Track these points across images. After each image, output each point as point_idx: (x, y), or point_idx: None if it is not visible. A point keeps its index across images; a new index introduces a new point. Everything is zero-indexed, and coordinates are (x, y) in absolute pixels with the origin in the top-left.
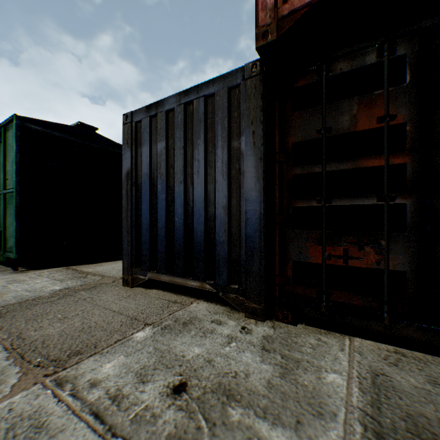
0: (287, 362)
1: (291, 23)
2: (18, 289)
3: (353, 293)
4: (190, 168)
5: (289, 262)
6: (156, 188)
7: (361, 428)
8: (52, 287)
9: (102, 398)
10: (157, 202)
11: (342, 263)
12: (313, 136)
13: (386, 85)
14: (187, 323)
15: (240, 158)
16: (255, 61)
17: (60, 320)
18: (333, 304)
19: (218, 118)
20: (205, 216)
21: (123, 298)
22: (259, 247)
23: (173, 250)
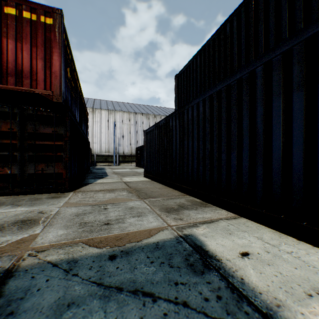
0: None
1: None
2: None
3: (1, 182)
4: None
5: None
6: None
7: None
8: None
9: None
10: None
11: None
12: None
13: (11, 119)
14: None
15: None
16: None
17: None
18: None
19: None
20: None
21: None
22: None
23: None
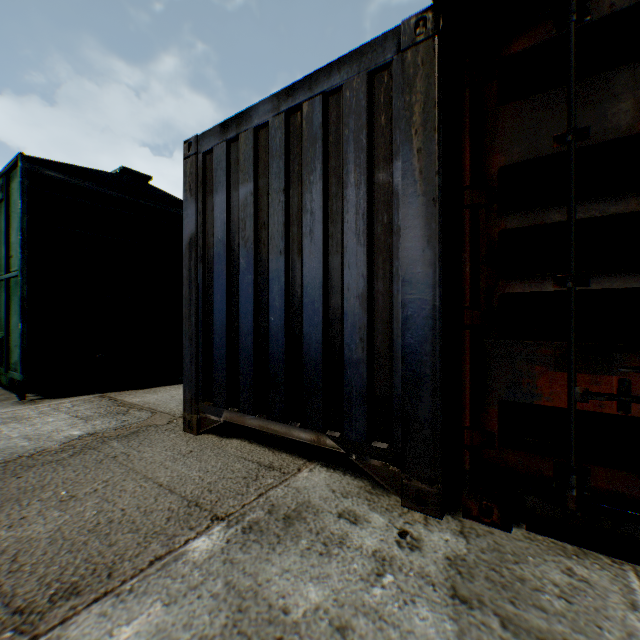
0: None
1: None
2: (12, 435)
3: None
4: (296, 227)
5: (491, 402)
6: (237, 264)
7: None
8: (68, 432)
9: None
10: (238, 289)
11: (615, 410)
12: (546, 150)
13: None
14: (292, 517)
15: (393, 202)
16: (422, 12)
17: (62, 503)
18: (591, 493)
19: (348, 131)
20: (325, 314)
21: (180, 455)
22: (431, 373)
23: (267, 373)
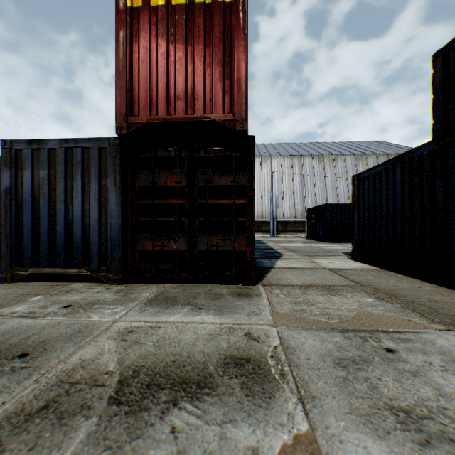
0: (127, 294)
1: (135, 128)
2: None
3: (166, 263)
4: (70, 193)
5: (136, 251)
6: (39, 203)
7: (147, 301)
8: None
9: (24, 314)
10: (40, 214)
11: (161, 249)
12: (149, 185)
13: (178, 168)
14: (69, 291)
15: (107, 191)
16: (116, 137)
17: None
18: (157, 270)
19: (92, 164)
20: (83, 226)
21: (8, 288)
22: (119, 244)
23: (56, 250)
